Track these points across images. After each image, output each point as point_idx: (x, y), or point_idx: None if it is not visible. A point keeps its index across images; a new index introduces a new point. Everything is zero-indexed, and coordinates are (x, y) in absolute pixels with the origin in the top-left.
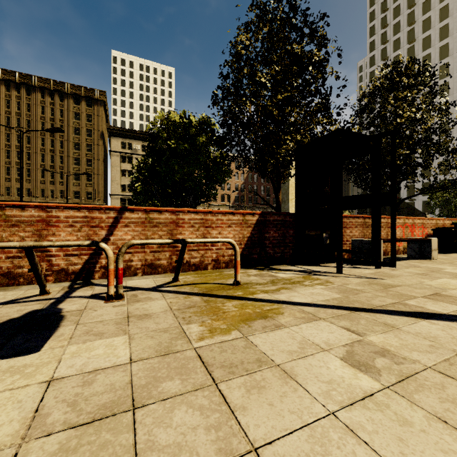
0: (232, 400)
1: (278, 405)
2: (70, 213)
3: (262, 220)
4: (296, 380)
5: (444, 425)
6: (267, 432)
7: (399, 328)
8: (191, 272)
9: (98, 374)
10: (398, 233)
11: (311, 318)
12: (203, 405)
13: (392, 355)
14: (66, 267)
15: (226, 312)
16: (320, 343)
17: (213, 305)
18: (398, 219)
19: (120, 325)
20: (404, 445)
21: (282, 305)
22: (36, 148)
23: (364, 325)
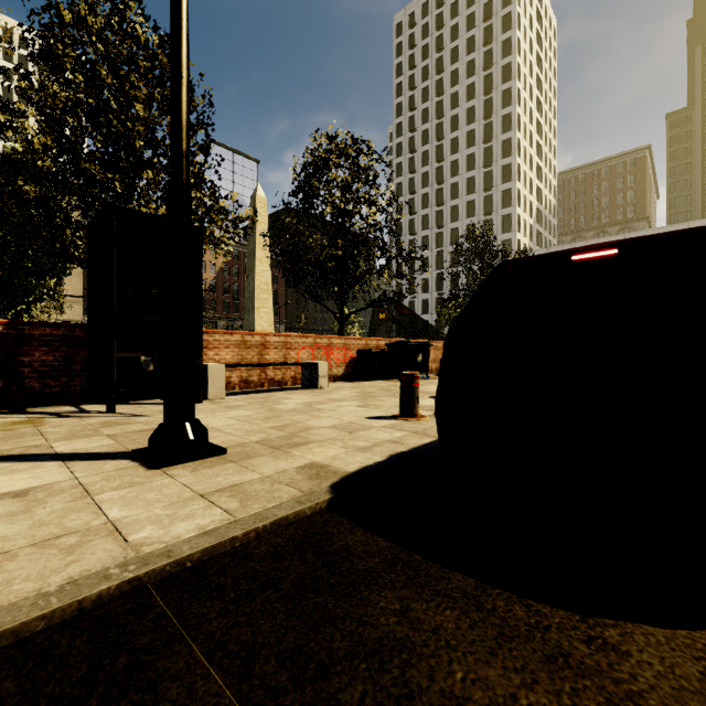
0: None
1: None
2: None
3: (13, 334)
4: None
5: None
6: None
7: None
8: None
9: None
10: (305, 356)
11: None
12: None
13: None
14: None
15: None
16: None
17: None
18: (304, 338)
19: None
20: None
21: None
22: None
23: None
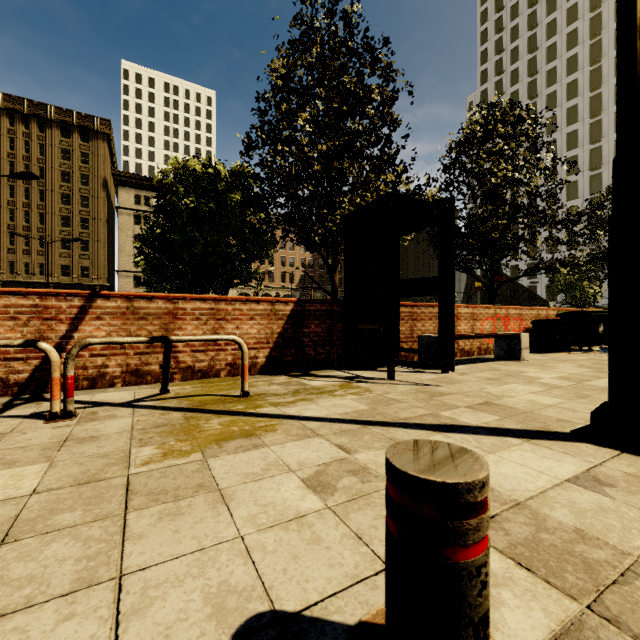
0: (133, 529)
1: (184, 532)
2: (11, 300)
3: (299, 310)
4: (228, 505)
5: (355, 541)
6: (149, 559)
7: None
8: (195, 381)
9: None
10: (487, 326)
11: (307, 435)
12: (92, 536)
13: (366, 474)
14: (5, 376)
15: (203, 431)
16: (292, 464)
17: (192, 423)
18: (486, 309)
19: (47, 451)
20: (294, 562)
21: (284, 420)
22: (1, 201)
23: (364, 442)
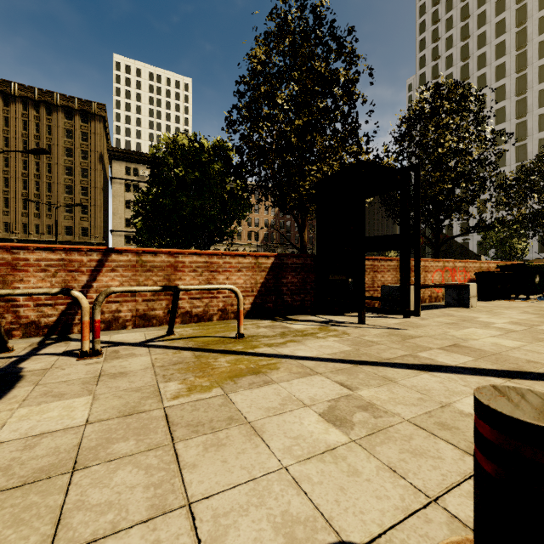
0: (185, 458)
1: (231, 462)
2: (42, 255)
3: (278, 263)
4: (262, 437)
5: (391, 474)
6: (209, 487)
7: (397, 381)
8: (192, 324)
9: (45, 437)
10: (437, 277)
11: (308, 372)
12: (151, 465)
13: (374, 409)
14: (38, 319)
15: (215, 368)
16: (304, 399)
17: (203, 361)
18: (436, 262)
19: (87, 385)
20: (343, 493)
21: (282, 359)
22: (17, 173)
23: (361, 380)
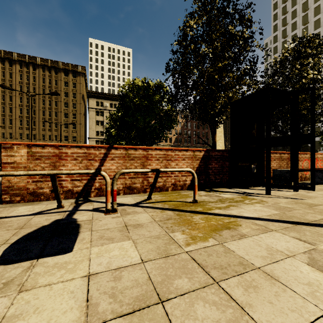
0: (236, 297)
1: (277, 304)
2: (74, 150)
3: (206, 155)
4: (281, 282)
5: None
6: None
7: None
8: (157, 192)
9: (122, 271)
10: (305, 164)
11: (265, 229)
12: (215, 301)
13: None
14: (72, 188)
15: (196, 223)
16: (283, 250)
17: (184, 218)
18: (305, 154)
19: (123, 232)
20: None
21: (237, 218)
22: (39, 107)
23: (311, 236)
